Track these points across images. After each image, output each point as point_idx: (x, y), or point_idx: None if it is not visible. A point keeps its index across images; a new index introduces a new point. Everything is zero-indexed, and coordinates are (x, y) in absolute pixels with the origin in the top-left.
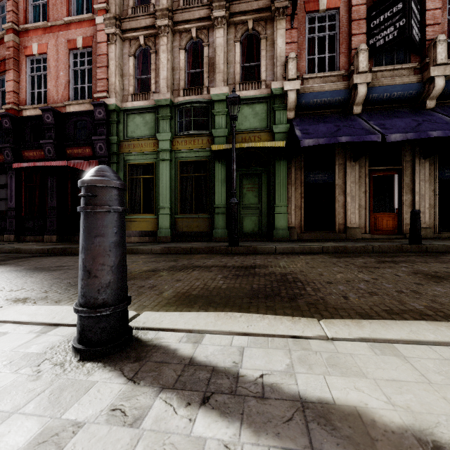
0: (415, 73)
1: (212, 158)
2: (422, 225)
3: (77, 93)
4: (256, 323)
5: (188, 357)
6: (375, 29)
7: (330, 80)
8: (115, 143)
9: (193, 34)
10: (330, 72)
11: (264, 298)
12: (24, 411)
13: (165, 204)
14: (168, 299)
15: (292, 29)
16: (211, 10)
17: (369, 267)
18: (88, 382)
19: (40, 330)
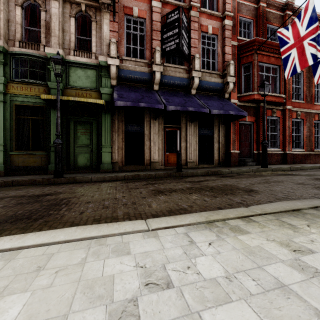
0: (187, 72)
1: (49, 105)
2: (190, 160)
3: None
4: None
5: None
6: (166, 40)
7: (140, 64)
8: None
9: None
10: (140, 59)
11: (11, 222)
12: None
13: None
14: None
15: (114, 21)
16: None
17: (133, 188)
18: None
19: None
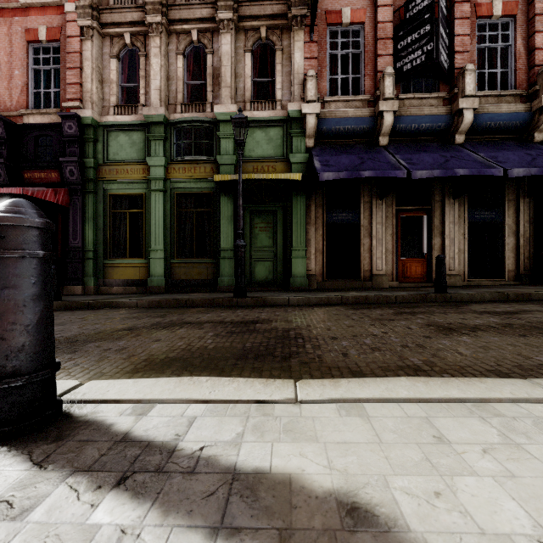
0: (444, 104)
1: (217, 190)
2: (451, 272)
3: (40, 99)
4: (221, 387)
5: (124, 432)
6: (403, 51)
7: (354, 105)
8: (92, 167)
9: (193, 37)
10: (354, 96)
11: (254, 358)
12: None
13: (158, 246)
14: (136, 364)
15: (311, 42)
16: (216, 10)
17: (384, 319)
18: None
19: None
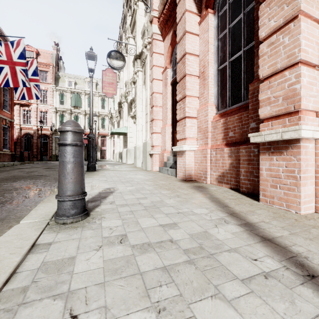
0: None
1: None
2: None
3: None
4: None
5: None
6: None
7: None
8: None
9: None
10: None
11: None
12: (118, 211)
13: None
14: None
15: None
16: None
17: None
18: (102, 210)
19: (43, 248)
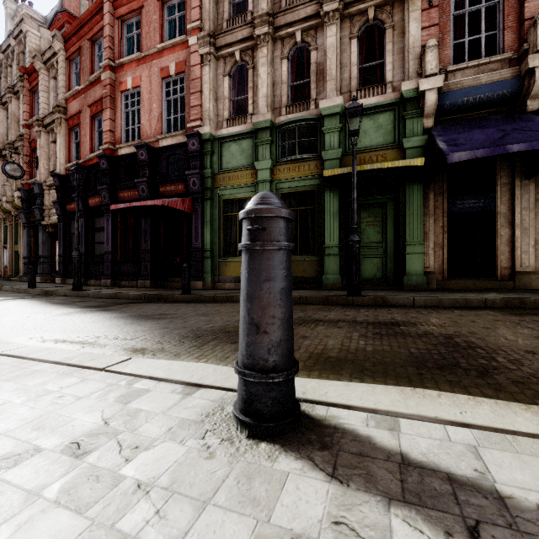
0: None
1: (321, 187)
2: None
3: (170, 125)
4: (471, 408)
5: (396, 452)
6: None
7: (488, 69)
8: (209, 177)
9: (297, 38)
10: (490, 58)
11: (438, 369)
12: (218, 503)
13: None
14: (303, 361)
15: (430, 8)
16: (321, 4)
17: None
18: (276, 472)
19: (182, 391)
